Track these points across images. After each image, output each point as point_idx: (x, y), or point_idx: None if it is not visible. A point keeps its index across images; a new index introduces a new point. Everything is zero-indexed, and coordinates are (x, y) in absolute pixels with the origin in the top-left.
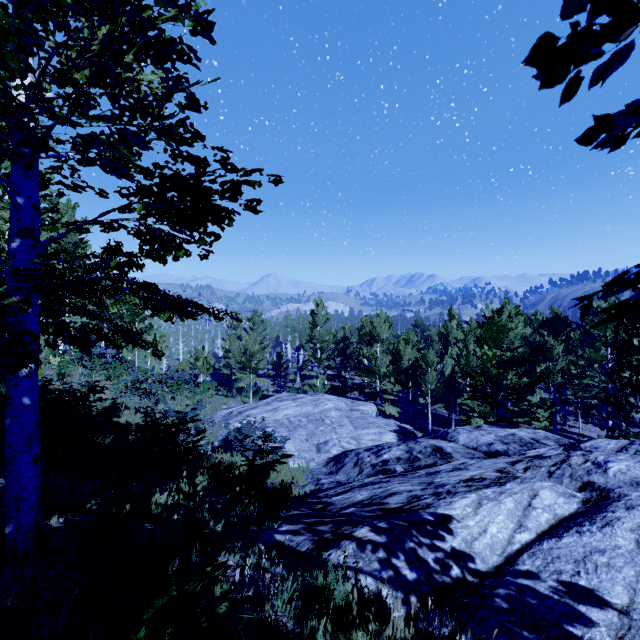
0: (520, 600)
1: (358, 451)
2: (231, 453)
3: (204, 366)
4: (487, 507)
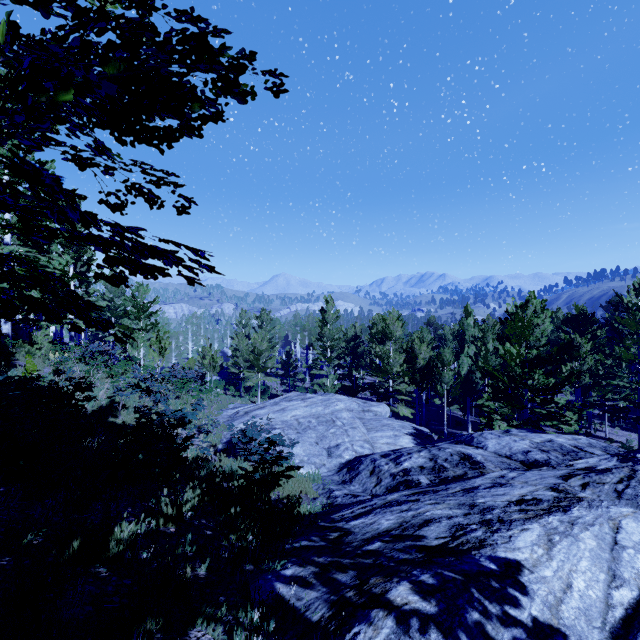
0: None
1: (374, 457)
2: (235, 457)
3: (210, 364)
4: (562, 547)
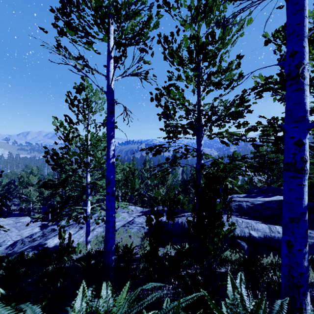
0: (54, 248)
1: (22, 239)
2: None
3: None
4: (56, 238)
